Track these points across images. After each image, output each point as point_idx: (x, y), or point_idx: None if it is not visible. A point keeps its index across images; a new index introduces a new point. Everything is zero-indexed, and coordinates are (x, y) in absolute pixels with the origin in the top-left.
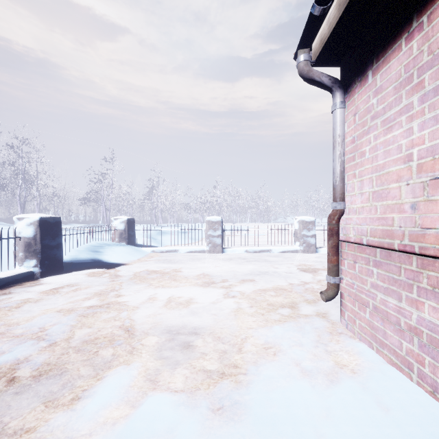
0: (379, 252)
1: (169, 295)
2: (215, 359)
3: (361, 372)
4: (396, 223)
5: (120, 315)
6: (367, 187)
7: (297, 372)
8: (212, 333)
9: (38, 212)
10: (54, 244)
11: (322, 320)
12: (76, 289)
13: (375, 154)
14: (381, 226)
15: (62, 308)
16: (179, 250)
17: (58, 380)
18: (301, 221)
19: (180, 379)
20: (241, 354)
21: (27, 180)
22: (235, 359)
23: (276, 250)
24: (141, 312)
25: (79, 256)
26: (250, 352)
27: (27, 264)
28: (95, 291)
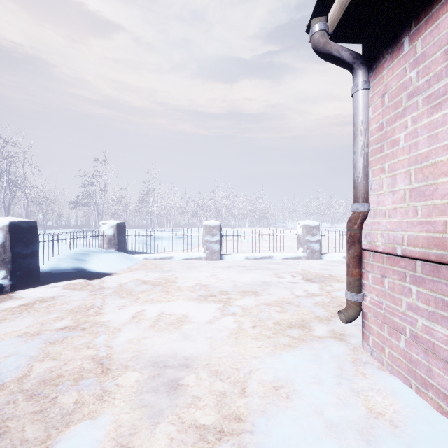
0: (421, 266)
1: (159, 312)
2: (210, 406)
3: (404, 425)
4: None
5: (95, 341)
6: (401, 184)
7: (320, 428)
8: (208, 365)
9: (25, 216)
10: (28, 252)
11: (340, 345)
12: (49, 305)
13: (414, 141)
14: (425, 232)
15: (26, 331)
16: (174, 257)
17: None
18: (305, 226)
19: (163, 443)
20: (245, 398)
21: (12, 181)
22: (237, 406)
23: (278, 257)
24: (123, 336)
25: (59, 265)
26: (256, 394)
27: None
28: (72, 308)
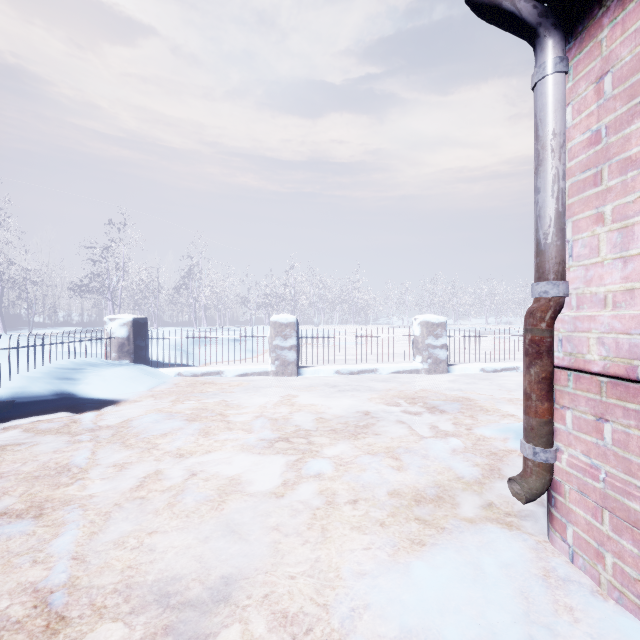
0: None
1: (187, 474)
2: None
3: None
4: None
5: (52, 547)
6: None
7: None
8: (268, 597)
9: None
10: None
11: (512, 539)
12: None
13: None
14: None
15: None
16: (224, 371)
17: None
18: (425, 323)
19: None
20: None
21: None
22: None
23: (384, 370)
24: (111, 529)
25: (29, 388)
26: None
27: None
28: (30, 471)
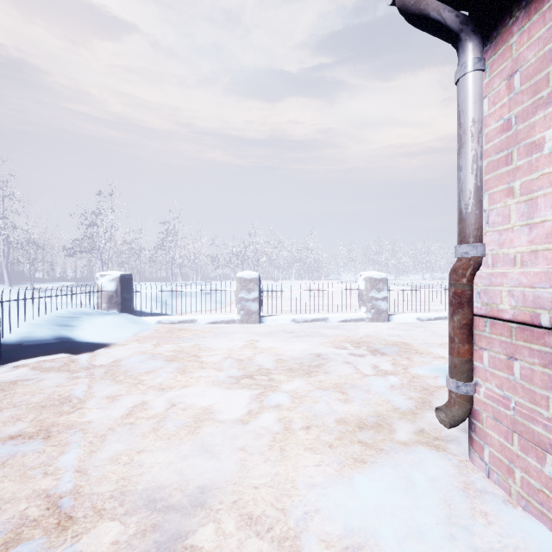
0: None
1: (168, 405)
2: None
3: None
4: None
5: (59, 462)
6: (548, 211)
7: None
8: (236, 503)
9: (6, 266)
10: None
11: (439, 458)
12: (5, 396)
13: None
14: None
15: None
16: (197, 319)
17: None
18: (368, 279)
19: None
20: None
21: None
22: None
23: (334, 319)
24: (106, 449)
25: (34, 333)
26: None
27: None
28: (38, 401)
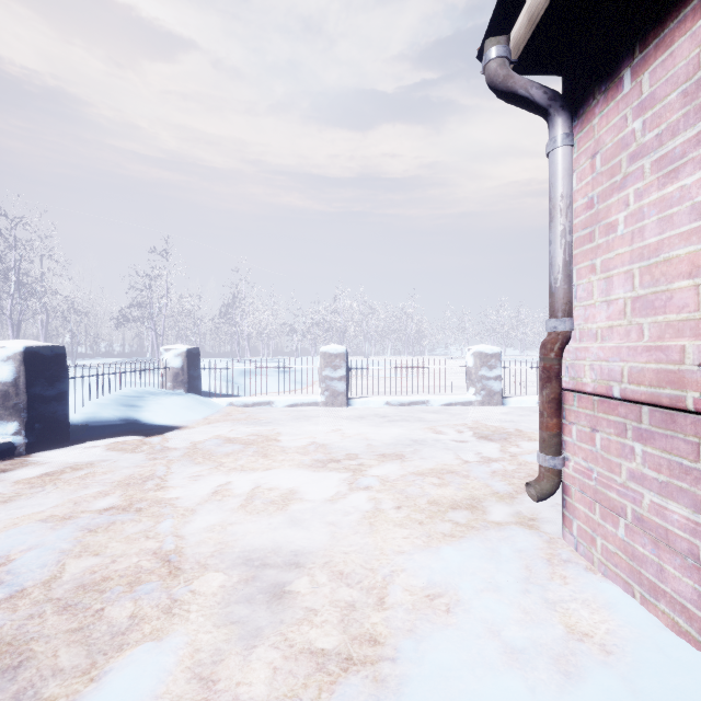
0: (648, 414)
1: (253, 485)
2: (332, 623)
3: (621, 651)
4: (691, 359)
5: (158, 528)
6: (620, 290)
7: (496, 655)
8: (328, 563)
9: (44, 338)
10: (52, 394)
11: (530, 534)
12: (86, 474)
13: (639, 226)
14: (653, 362)
15: (53, 513)
16: (275, 401)
17: (9, 681)
18: (478, 354)
19: (262, 675)
20: (384, 611)
21: (23, 285)
22: (372, 622)
23: (436, 402)
24: (199, 520)
25: (99, 413)
26: (400, 606)
27: (2, 429)
28: (120, 479)
